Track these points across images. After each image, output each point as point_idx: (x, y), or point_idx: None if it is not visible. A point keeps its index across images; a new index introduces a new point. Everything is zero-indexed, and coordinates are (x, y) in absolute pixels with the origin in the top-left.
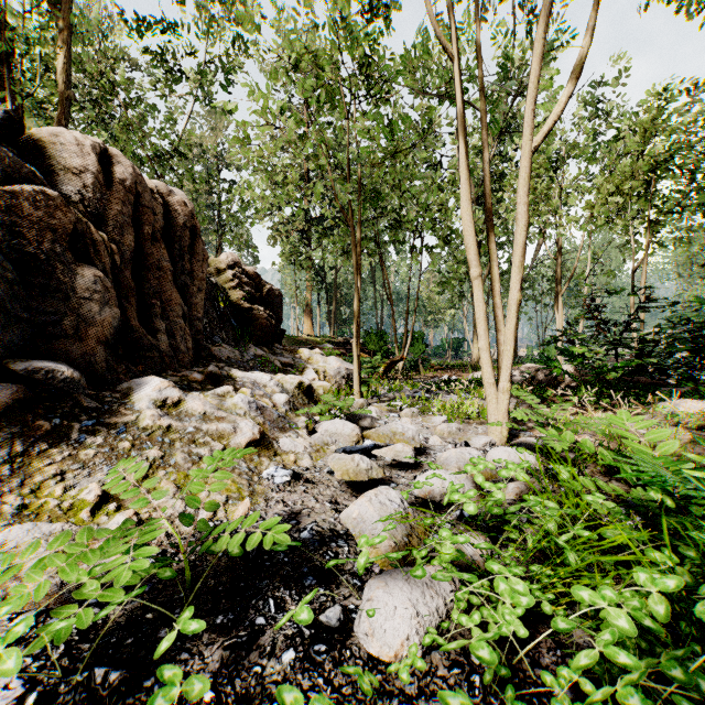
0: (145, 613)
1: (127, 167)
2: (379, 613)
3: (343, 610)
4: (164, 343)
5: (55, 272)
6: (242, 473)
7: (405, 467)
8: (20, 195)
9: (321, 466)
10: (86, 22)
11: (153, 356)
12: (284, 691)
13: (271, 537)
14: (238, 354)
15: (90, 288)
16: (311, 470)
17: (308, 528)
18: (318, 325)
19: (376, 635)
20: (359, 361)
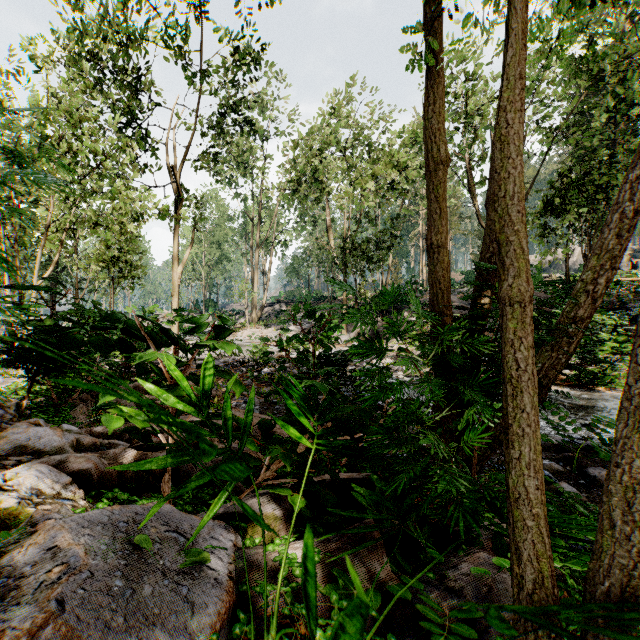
0: None
1: None
2: None
3: None
4: None
5: None
6: None
7: None
8: None
9: None
10: None
11: None
12: None
13: None
14: None
15: None
16: None
17: None
18: None
19: None
20: None
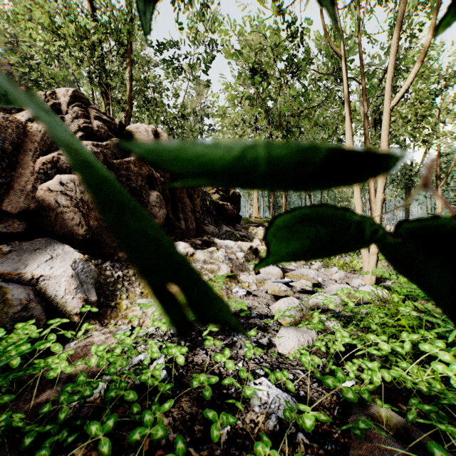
0: (192, 332)
1: (165, 138)
2: (283, 338)
3: (268, 339)
4: (183, 225)
5: (142, 194)
6: (223, 289)
7: (308, 293)
8: (130, 162)
9: (261, 290)
10: (140, 56)
11: (178, 231)
12: (246, 343)
13: (239, 306)
14: (217, 230)
15: (155, 200)
16: (256, 291)
17: (255, 313)
18: (262, 211)
19: (281, 345)
20: None
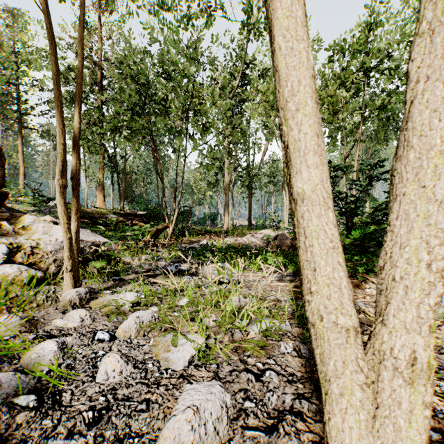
0: None
1: None
2: None
3: None
4: None
5: None
6: None
7: None
8: None
9: None
10: None
11: None
12: None
13: None
14: None
15: None
16: None
17: None
18: (112, 201)
19: None
20: (76, 232)
